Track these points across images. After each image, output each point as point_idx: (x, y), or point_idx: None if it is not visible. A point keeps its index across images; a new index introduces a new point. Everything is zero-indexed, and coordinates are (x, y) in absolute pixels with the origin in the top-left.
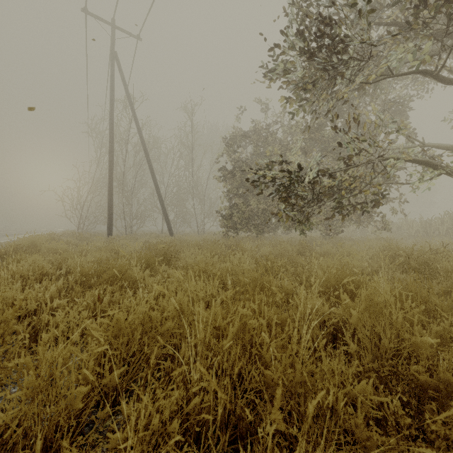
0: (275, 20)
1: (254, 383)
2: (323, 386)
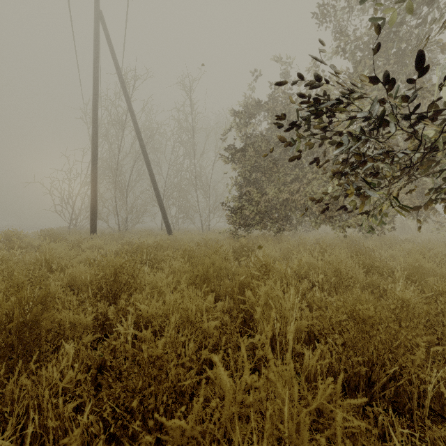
0: None
1: None
2: None
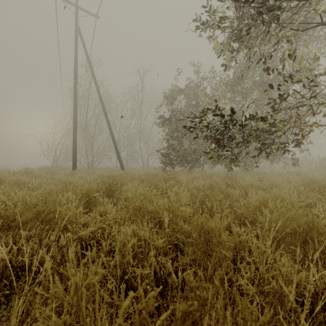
0: None
1: None
2: None
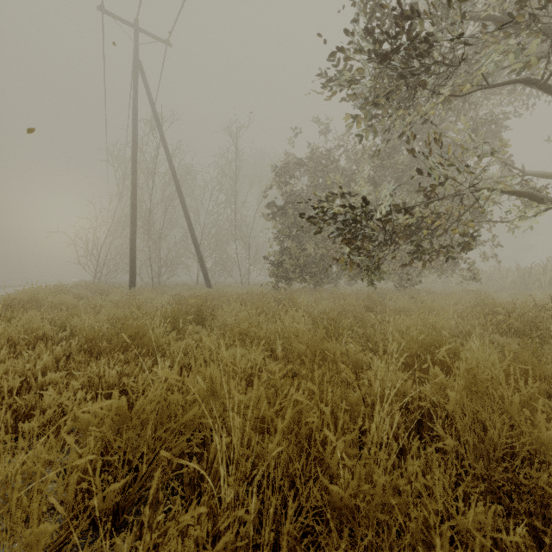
0: (338, 11)
1: (313, 500)
2: (417, 514)
